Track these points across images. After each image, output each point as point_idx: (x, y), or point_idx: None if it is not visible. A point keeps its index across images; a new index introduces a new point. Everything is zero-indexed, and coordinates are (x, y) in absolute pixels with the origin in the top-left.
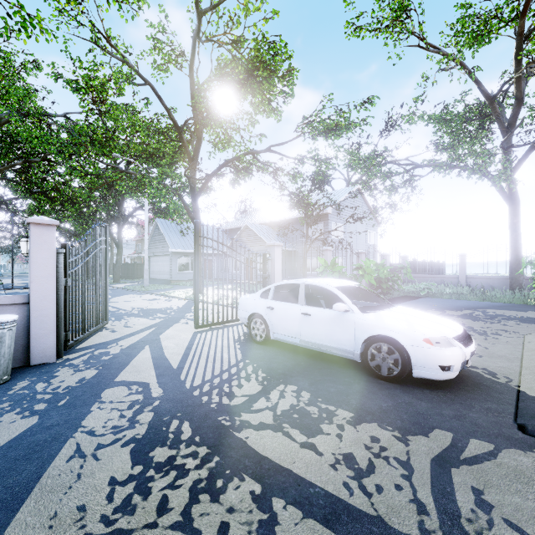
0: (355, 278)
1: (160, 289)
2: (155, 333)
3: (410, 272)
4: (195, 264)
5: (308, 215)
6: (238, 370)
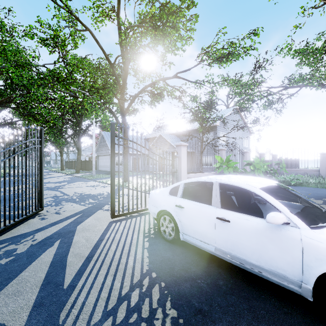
0: (245, 172)
1: (102, 178)
2: (76, 223)
3: (284, 167)
4: (111, 161)
5: (203, 126)
6: (140, 298)
